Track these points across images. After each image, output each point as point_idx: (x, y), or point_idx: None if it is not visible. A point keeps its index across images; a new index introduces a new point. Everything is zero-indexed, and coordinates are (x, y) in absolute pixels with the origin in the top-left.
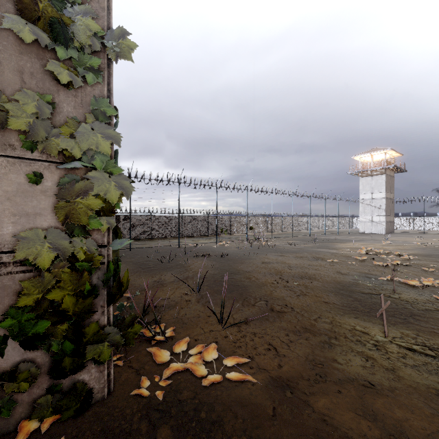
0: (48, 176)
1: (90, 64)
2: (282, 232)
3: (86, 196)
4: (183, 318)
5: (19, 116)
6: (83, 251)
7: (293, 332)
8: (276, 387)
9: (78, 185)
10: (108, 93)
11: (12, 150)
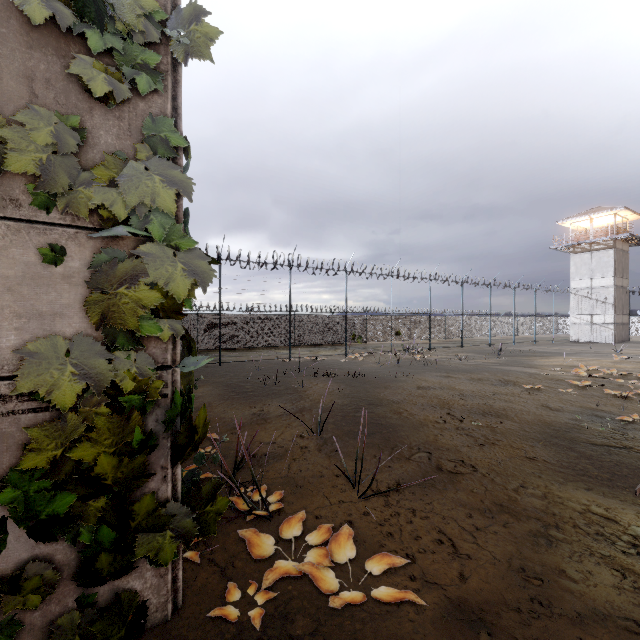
0: (74, 251)
1: (143, 63)
2: (444, 340)
3: (134, 284)
4: (296, 477)
5: (23, 150)
6: (131, 376)
7: (480, 511)
8: (461, 622)
9: (122, 266)
10: (174, 114)
11: (16, 208)
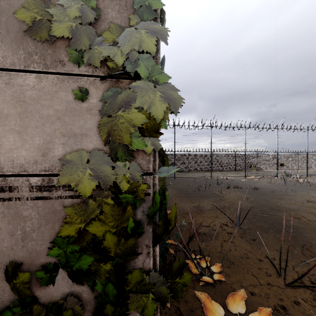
0: (93, 92)
1: None
2: None
3: (127, 110)
4: (228, 255)
5: (62, 21)
6: (126, 178)
7: None
8: None
9: (120, 98)
10: None
11: (62, 66)
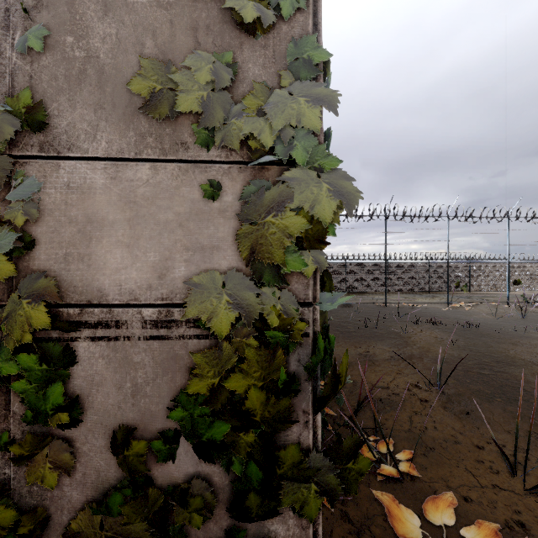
0: (228, 186)
1: None
2: None
3: (280, 212)
4: (423, 436)
5: (189, 90)
6: (276, 311)
7: None
8: None
9: (269, 195)
10: (314, 31)
11: (185, 151)
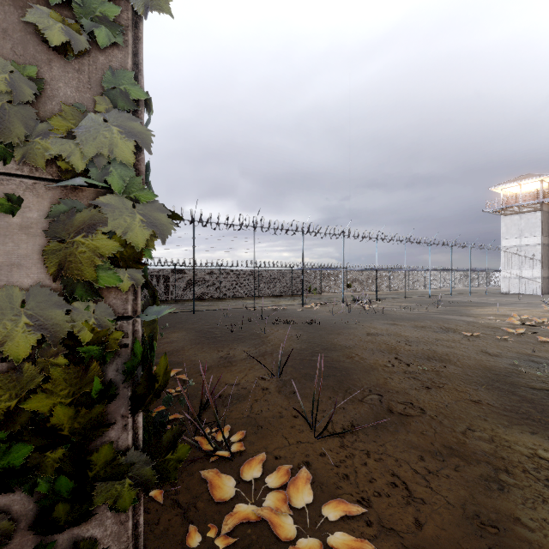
0: (32, 202)
1: (102, 16)
2: (389, 292)
3: (91, 234)
4: (257, 418)
5: None
6: (89, 327)
7: (431, 454)
8: None
9: (79, 216)
10: (135, 69)
11: None
